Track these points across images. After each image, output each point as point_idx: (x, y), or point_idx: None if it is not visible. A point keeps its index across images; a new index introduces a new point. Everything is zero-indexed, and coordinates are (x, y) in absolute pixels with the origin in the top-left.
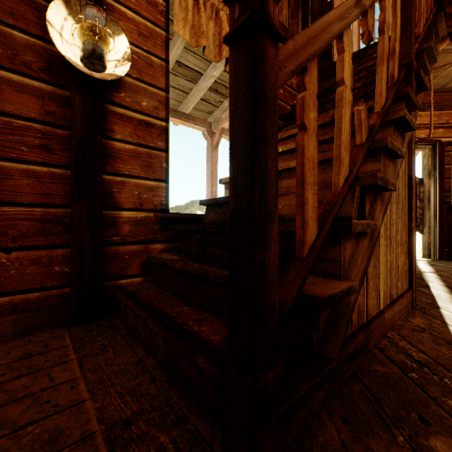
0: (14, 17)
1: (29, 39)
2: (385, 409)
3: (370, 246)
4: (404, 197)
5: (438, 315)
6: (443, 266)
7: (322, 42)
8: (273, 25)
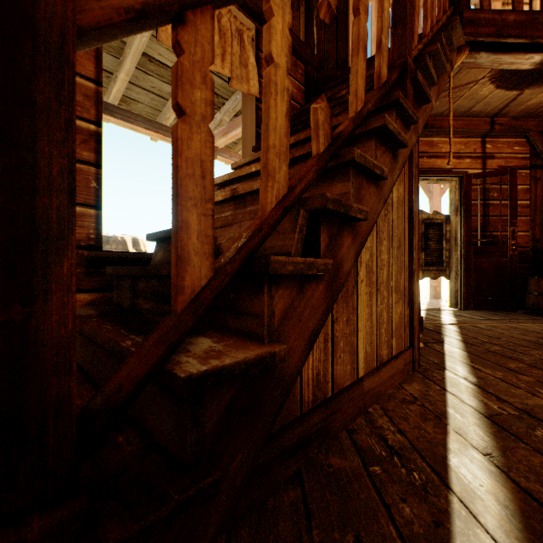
0: None
1: None
2: (313, 532)
3: (330, 295)
4: (402, 233)
5: (441, 379)
6: (467, 317)
7: None
8: None
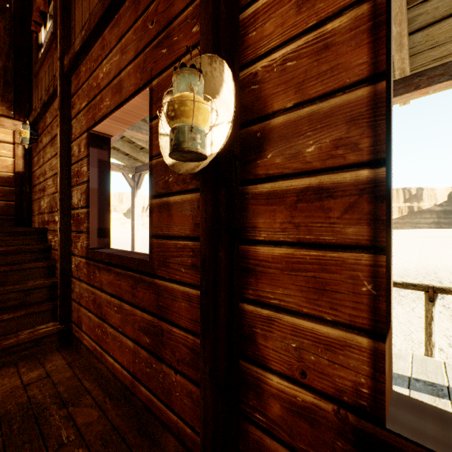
0: None
1: None
2: None
3: None
4: None
5: None
6: None
7: None
8: None
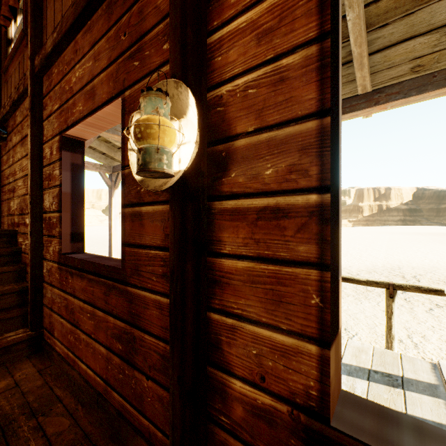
0: None
1: None
2: None
3: None
4: None
5: None
6: None
7: None
8: None
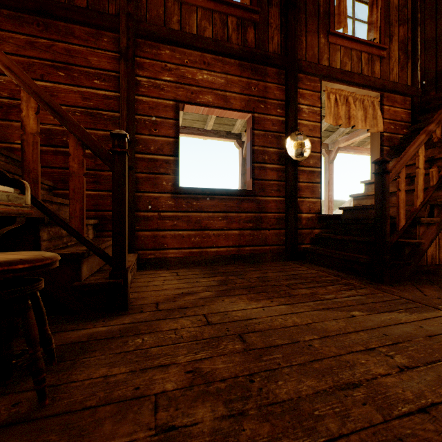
0: (270, 144)
1: (274, 150)
2: (434, 283)
3: (438, 229)
4: None
5: None
6: None
7: (406, 161)
8: (388, 171)
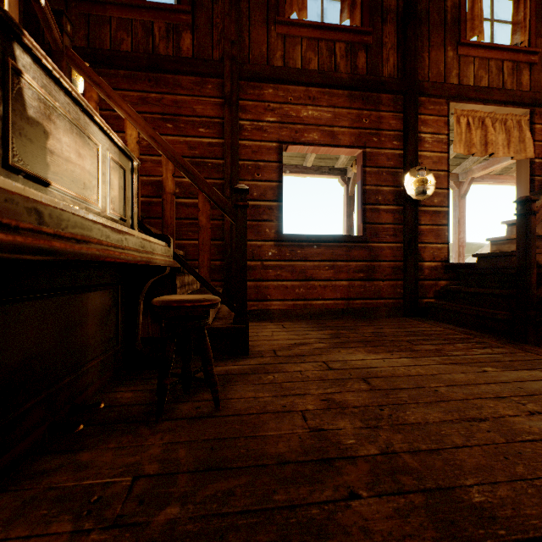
0: (384, 182)
1: (389, 189)
2: None
3: None
4: None
5: None
6: None
7: None
8: (533, 212)
